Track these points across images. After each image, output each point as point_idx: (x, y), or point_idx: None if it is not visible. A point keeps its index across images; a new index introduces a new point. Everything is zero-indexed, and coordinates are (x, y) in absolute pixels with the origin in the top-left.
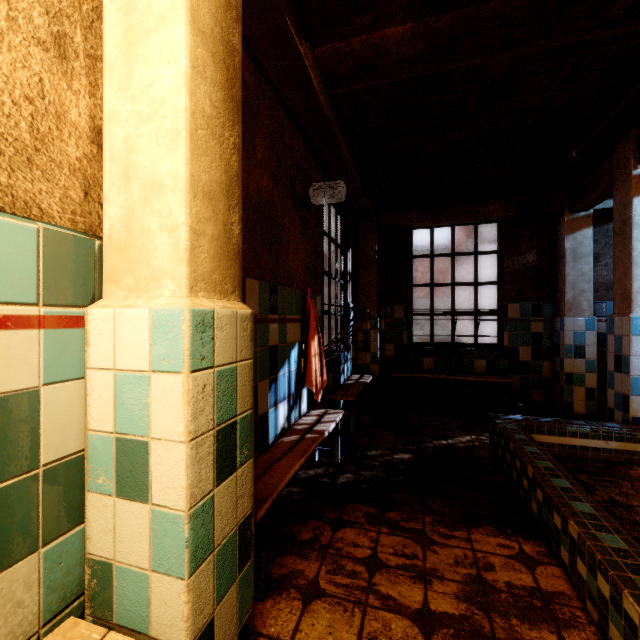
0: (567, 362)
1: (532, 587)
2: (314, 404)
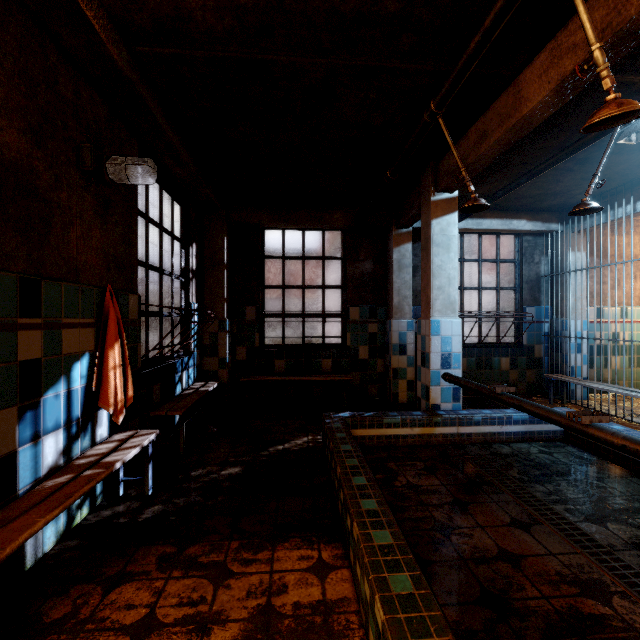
0: (394, 359)
1: (318, 601)
2: (124, 425)
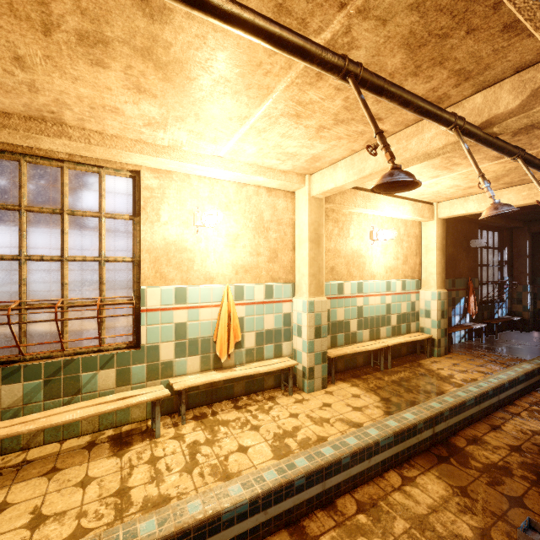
0: None
1: None
2: (473, 321)
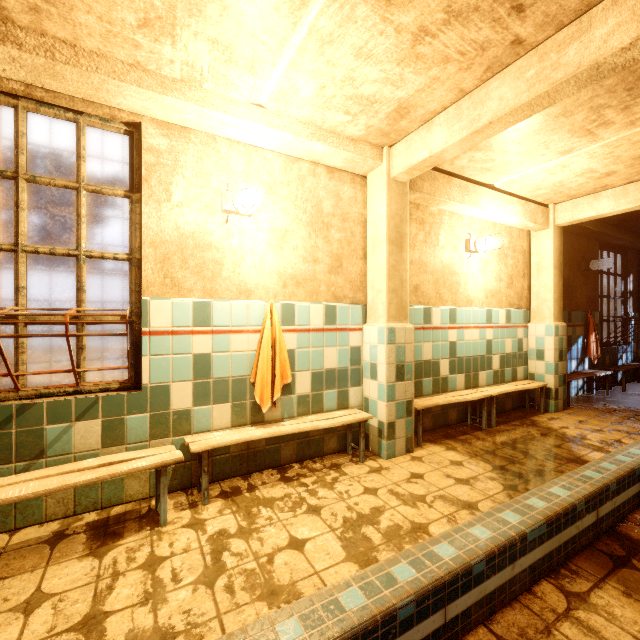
0: None
1: None
2: (593, 368)
